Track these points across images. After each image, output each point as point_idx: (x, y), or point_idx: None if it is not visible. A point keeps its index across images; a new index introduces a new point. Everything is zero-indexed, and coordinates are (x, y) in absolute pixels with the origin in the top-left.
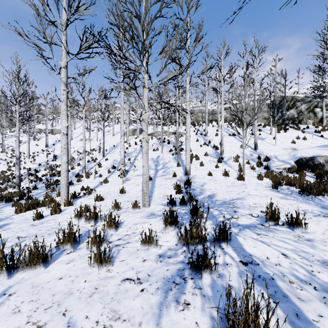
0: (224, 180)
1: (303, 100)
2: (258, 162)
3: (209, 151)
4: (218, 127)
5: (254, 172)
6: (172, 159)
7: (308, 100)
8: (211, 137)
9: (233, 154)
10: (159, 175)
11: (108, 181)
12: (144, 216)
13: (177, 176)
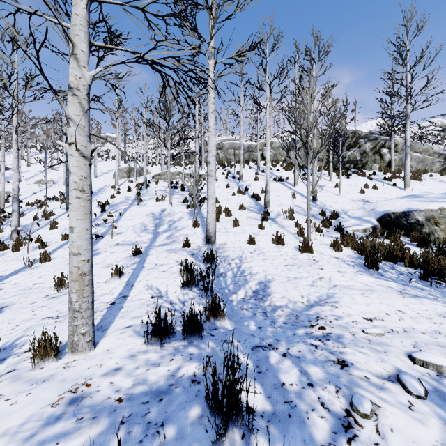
0: (278, 253)
1: (368, 137)
2: (323, 219)
3: (246, 203)
4: (258, 169)
5: (323, 237)
6: (187, 215)
7: (373, 137)
8: (248, 182)
9: (283, 207)
10: (159, 243)
11: (50, 257)
12: (38, 416)
13: (192, 245)
